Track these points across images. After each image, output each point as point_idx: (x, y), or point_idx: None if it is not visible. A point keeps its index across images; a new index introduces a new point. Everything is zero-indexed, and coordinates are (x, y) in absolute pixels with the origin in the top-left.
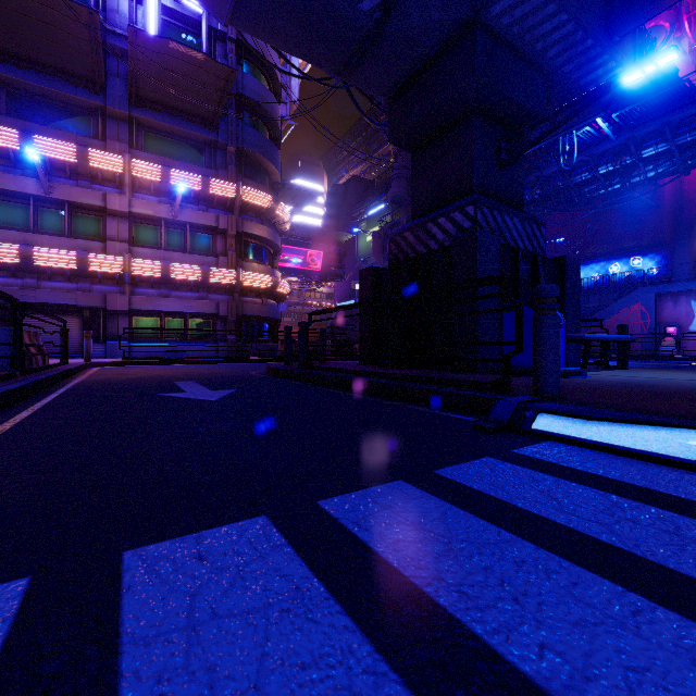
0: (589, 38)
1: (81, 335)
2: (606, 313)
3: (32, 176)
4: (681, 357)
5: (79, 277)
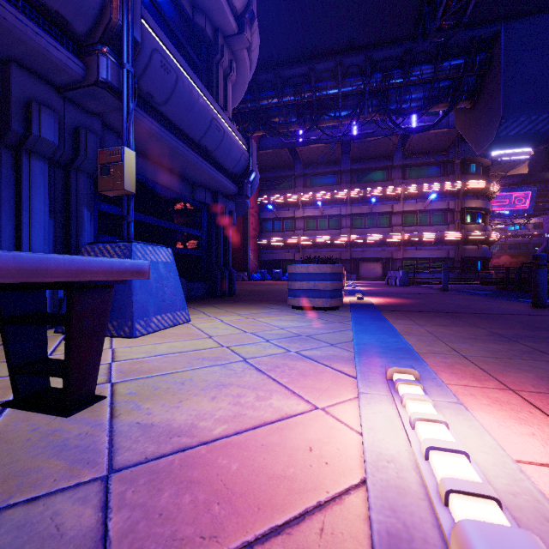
0: None
1: (381, 270)
2: None
3: (365, 205)
4: None
5: (381, 245)
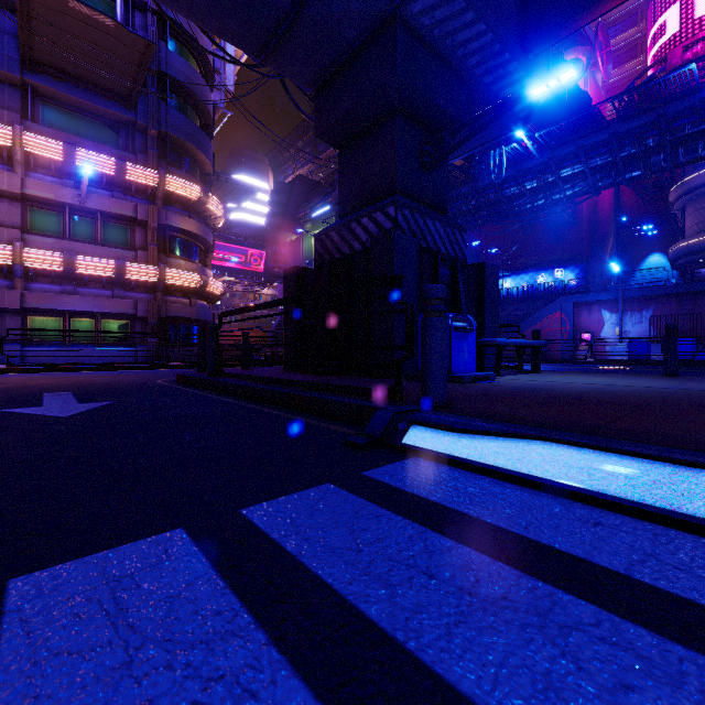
0: (507, 52)
1: None
2: (533, 320)
3: None
4: (592, 361)
5: None
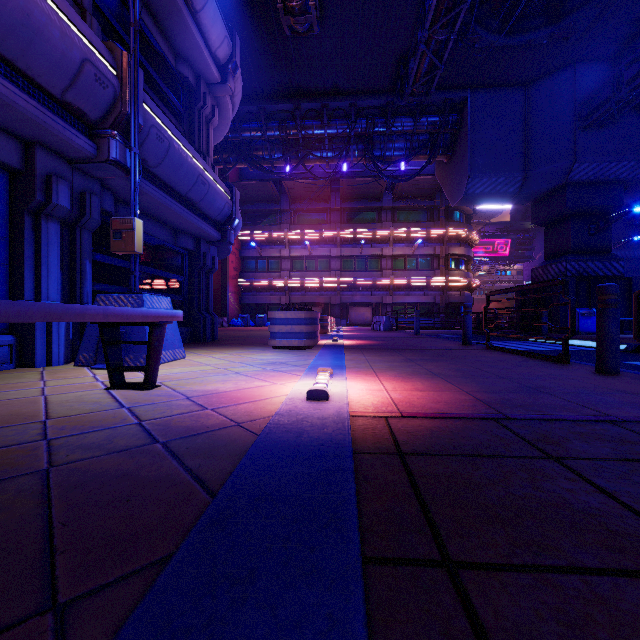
0: None
1: (371, 316)
2: None
3: (355, 247)
4: None
5: (371, 289)
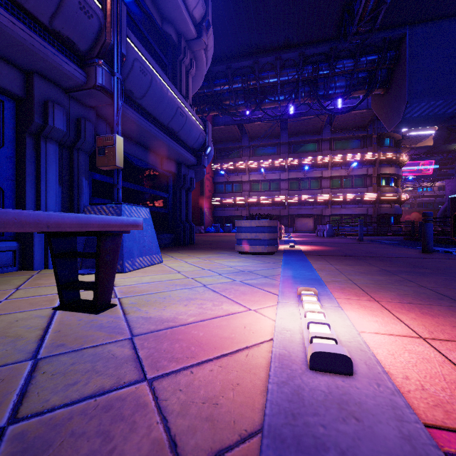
0: None
1: (313, 225)
2: None
3: (299, 171)
4: None
5: (313, 204)
